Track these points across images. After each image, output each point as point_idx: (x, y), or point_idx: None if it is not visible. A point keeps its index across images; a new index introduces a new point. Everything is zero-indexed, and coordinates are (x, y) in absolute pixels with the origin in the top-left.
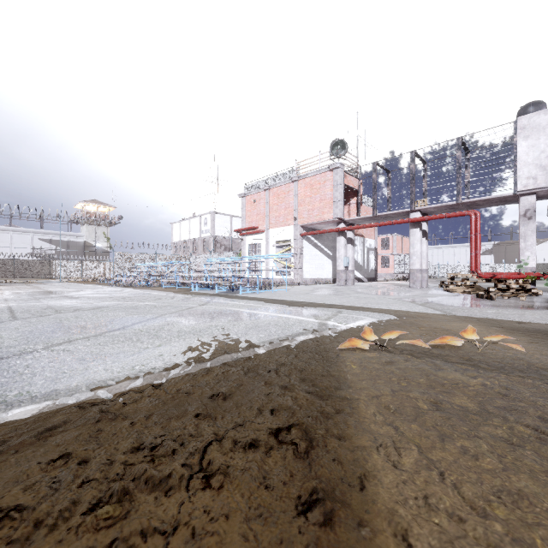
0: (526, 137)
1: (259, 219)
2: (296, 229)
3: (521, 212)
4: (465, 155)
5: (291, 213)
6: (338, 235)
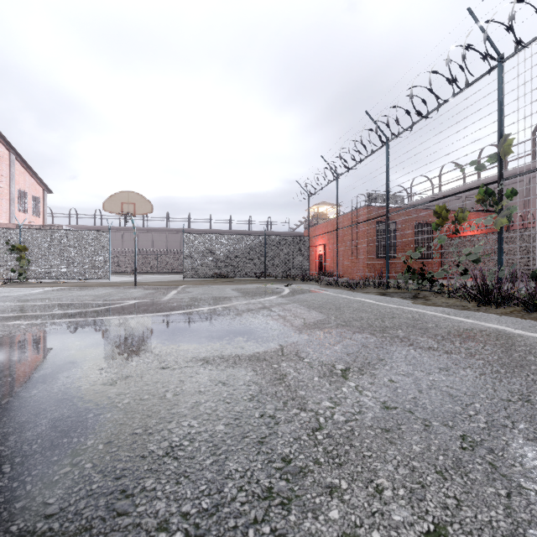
0: None
1: None
2: None
3: None
4: None
5: None
6: None
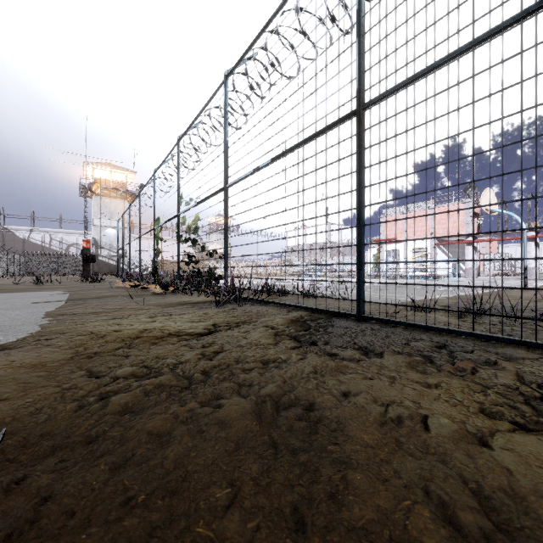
0: None
1: (398, 233)
2: (432, 241)
3: None
4: None
5: (427, 230)
6: (467, 244)
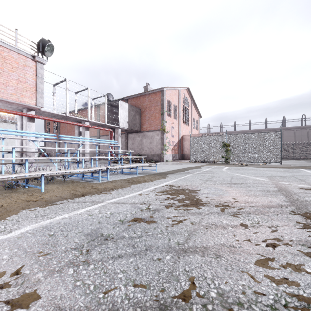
0: (122, 108)
1: None
2: None
3: (119, 134)
4: (92, 100)
5: None
6: (30, 120)
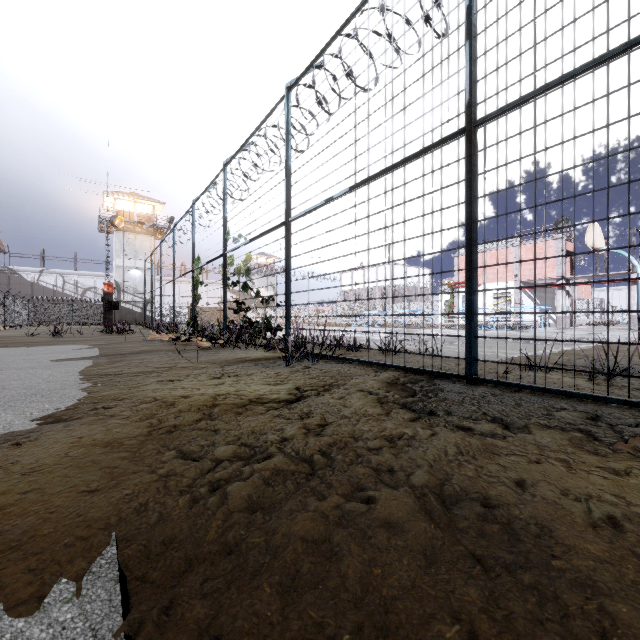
0: None
1: None
2: (517, 284)
3: None
4: None
5: (511, 271)
6: (558, 289)
